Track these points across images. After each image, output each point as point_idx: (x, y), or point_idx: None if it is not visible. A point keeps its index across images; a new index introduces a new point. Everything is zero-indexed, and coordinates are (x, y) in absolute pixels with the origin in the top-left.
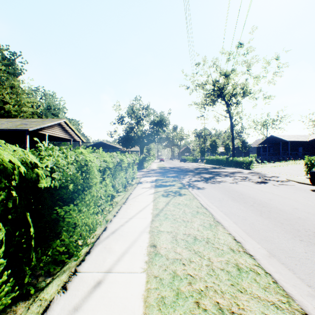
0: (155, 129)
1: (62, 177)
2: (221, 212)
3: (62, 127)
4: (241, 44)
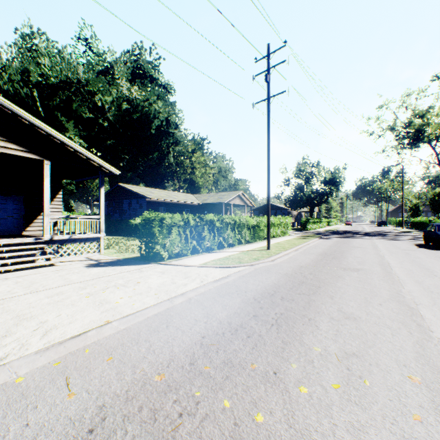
0: (328, 187)
1: (256, 223)
2: (316, 243)
3: (239, 197)
4: (437, 76)
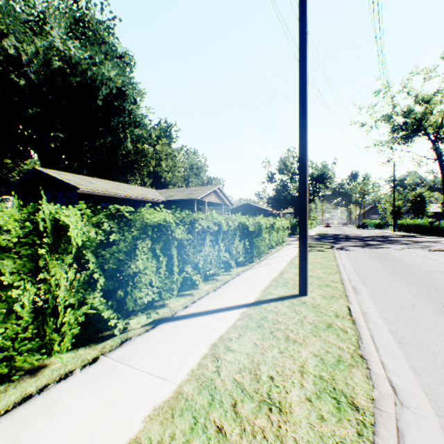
0: (314, 185)
1: (254, 228)
2: (347, 260)
3: (216, 193)
4: None
